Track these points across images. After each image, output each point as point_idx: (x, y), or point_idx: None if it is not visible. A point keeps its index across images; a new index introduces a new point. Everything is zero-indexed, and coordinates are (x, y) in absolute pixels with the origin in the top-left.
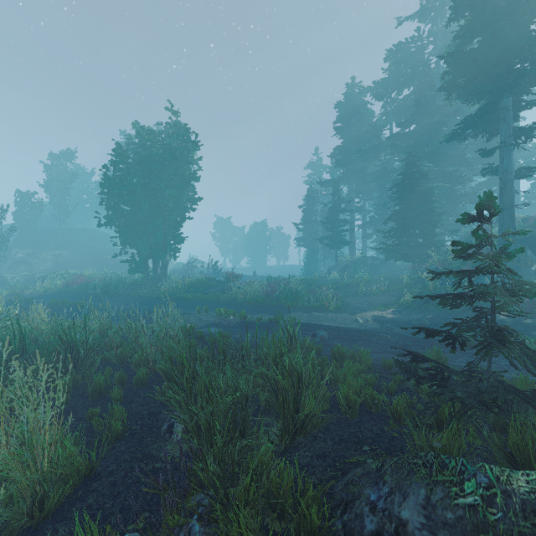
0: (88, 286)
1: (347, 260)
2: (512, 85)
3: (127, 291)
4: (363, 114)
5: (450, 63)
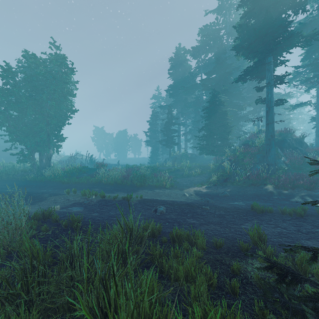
0: None
1: (176, 154)
2: (274, 48)
3: (17, 176)
4: (185, 66)
5: (239, 31)
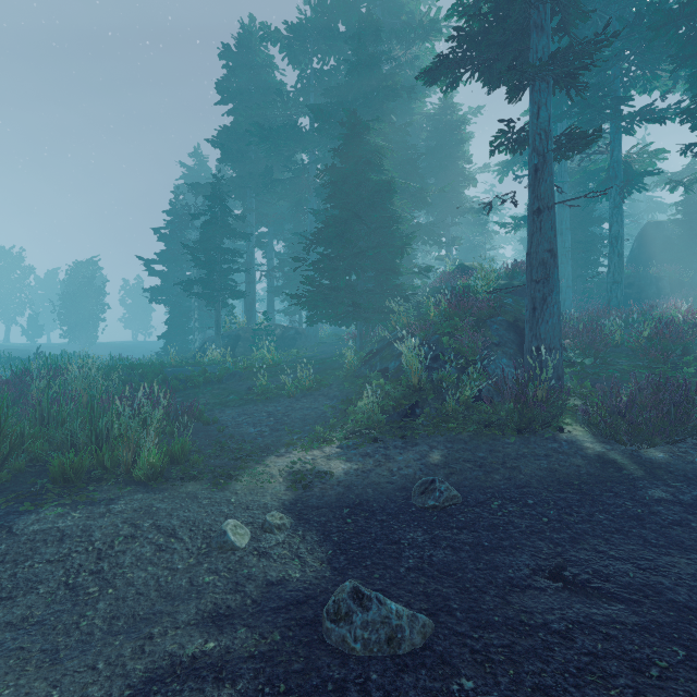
0: None
1: (239, 326)
2: None
3: None
4: (268, 82)
5: None
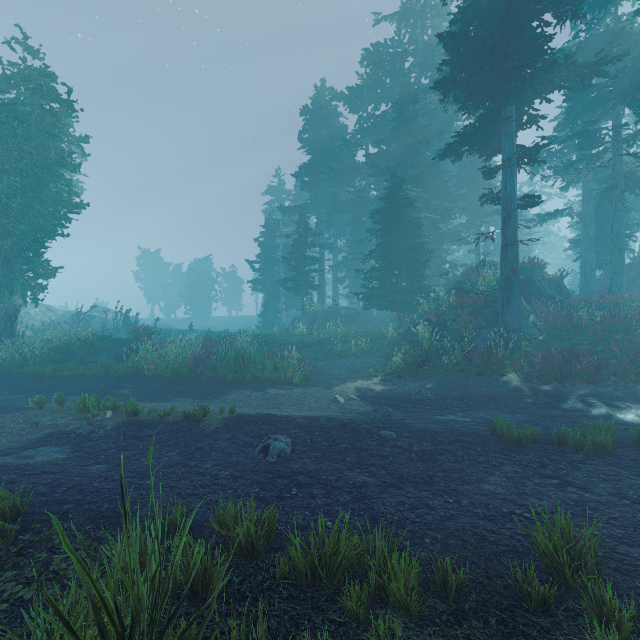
0: None
1: (316, 309)
2: (519, 89)
3: None
4: (334, 127)
5: (449, 48)
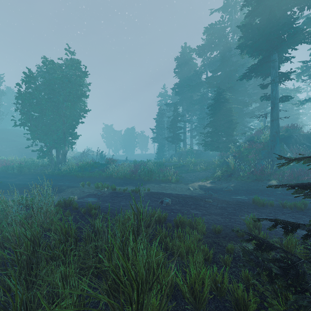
0: (8, 167)
1: (182, 150)
2: (279, 46)
3: (37, 170)
4: (191, 65)
5: (243, 31)
